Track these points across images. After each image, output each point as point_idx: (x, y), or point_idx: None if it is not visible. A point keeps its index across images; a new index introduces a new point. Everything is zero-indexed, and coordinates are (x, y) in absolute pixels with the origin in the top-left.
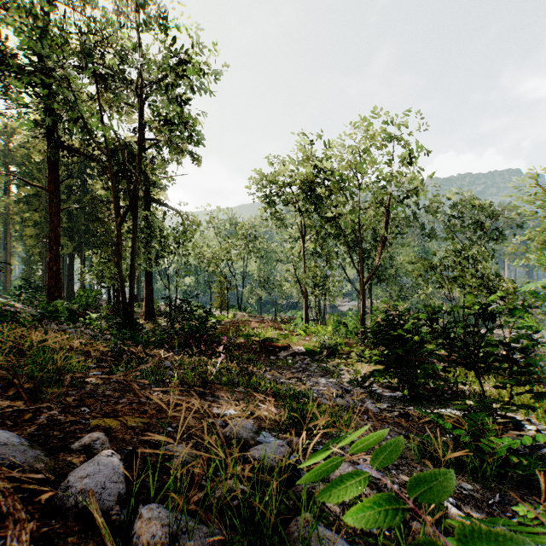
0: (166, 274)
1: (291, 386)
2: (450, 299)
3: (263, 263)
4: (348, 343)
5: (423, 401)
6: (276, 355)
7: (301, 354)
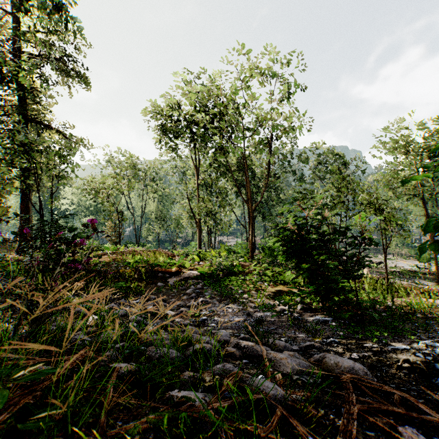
0: (40, 198)
1: (179, 320)
2: (326, 225)
3: (161, 204)
4: (242, 265)
5: (376, 327)
6: (165, 281)
7: (194, 278)
